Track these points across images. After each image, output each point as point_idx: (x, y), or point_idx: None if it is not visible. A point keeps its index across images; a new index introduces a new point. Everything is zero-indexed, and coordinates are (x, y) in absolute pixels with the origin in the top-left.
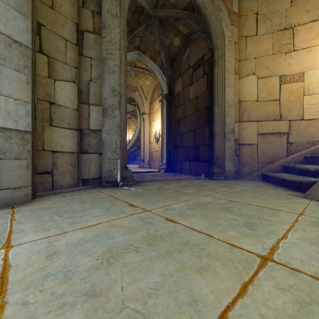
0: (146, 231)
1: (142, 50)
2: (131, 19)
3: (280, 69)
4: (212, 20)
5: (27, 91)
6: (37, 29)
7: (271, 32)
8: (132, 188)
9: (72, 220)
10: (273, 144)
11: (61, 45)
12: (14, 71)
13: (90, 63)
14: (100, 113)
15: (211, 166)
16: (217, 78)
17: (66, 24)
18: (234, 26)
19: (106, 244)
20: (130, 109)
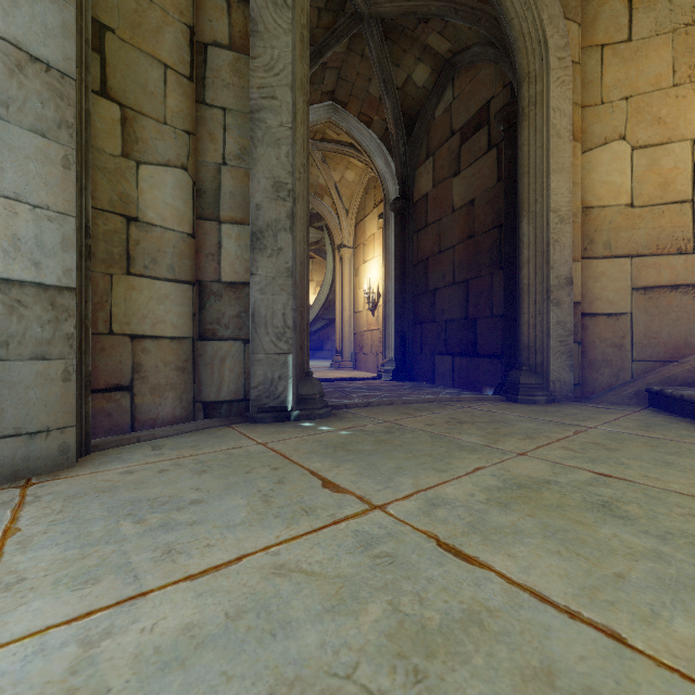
0: (390, 601)
1: (340, 99)
2: (317, 25)
3: (694, 122)
4: (516, 9)
5: (64, 187)
6: (96, 38)
7: (671, 29)
8: (323, 427)
9: (167, 539)
10: (675, 313)
11: (154, 77)
12: (32, 133)
13: (222, 122)
14: (247, 243)
15: (511, 368)
16: (528, 152)
17: (164, 27)
18: (571, 22)
19: (265, 668)
20: (312, 239)
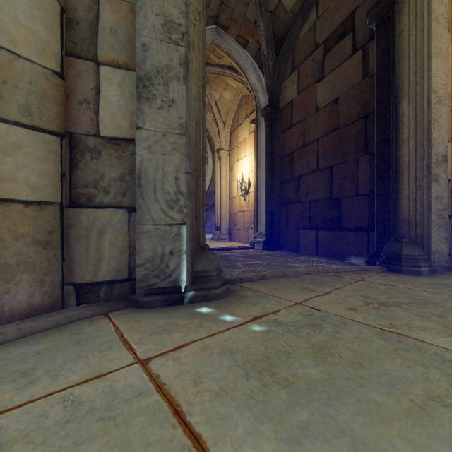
0: None
1: (222, 23)
2: None
3: None
4: None
5: None
6: None
7: None
8: (225, 315)
9: None
10: None
11: None
12: None
13: None
14: (132, 92)
15: (385, 240)
16: (408, 37)
17: None
18: None
19: None
20: None
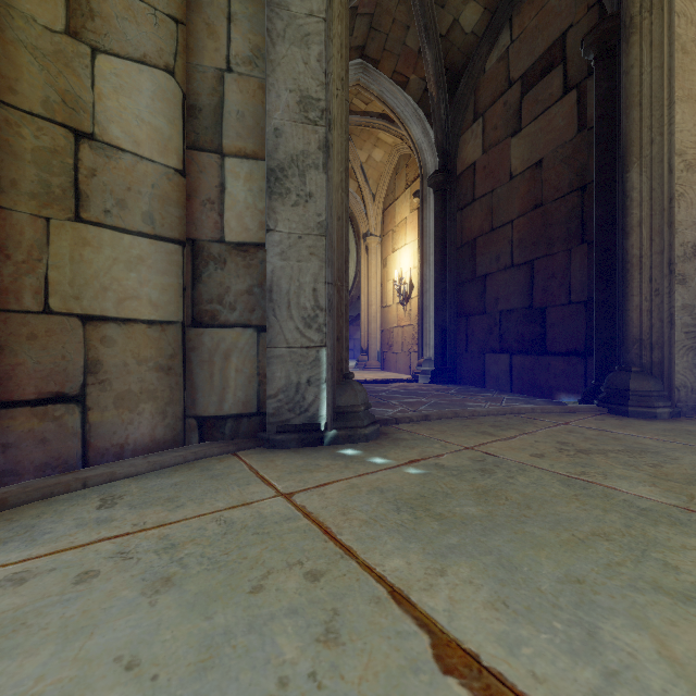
0: None
1: (371, 55)
2: None
3: None
4: None
5: None
6: None
7: None
8: (375, 457)
9: None
10: None
11: None
12: None
13: (226, 8)
14: (261, 187)
15: (608, 369)
16: (640, 76)
17: None
18: None
19: None
20: None
